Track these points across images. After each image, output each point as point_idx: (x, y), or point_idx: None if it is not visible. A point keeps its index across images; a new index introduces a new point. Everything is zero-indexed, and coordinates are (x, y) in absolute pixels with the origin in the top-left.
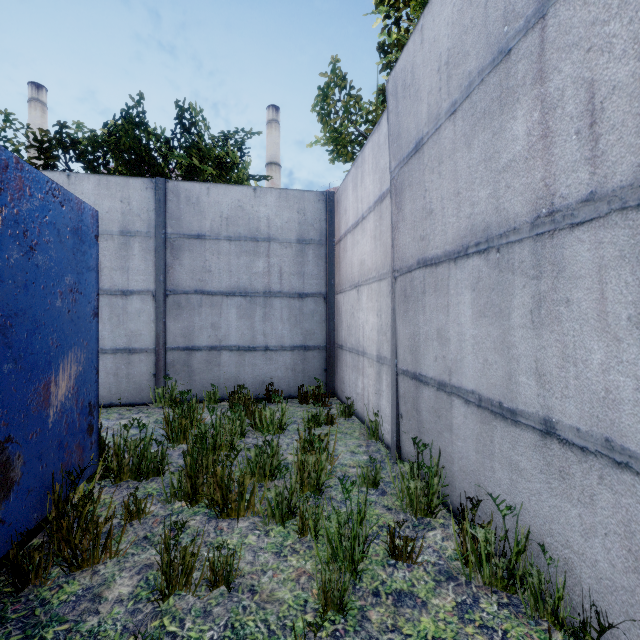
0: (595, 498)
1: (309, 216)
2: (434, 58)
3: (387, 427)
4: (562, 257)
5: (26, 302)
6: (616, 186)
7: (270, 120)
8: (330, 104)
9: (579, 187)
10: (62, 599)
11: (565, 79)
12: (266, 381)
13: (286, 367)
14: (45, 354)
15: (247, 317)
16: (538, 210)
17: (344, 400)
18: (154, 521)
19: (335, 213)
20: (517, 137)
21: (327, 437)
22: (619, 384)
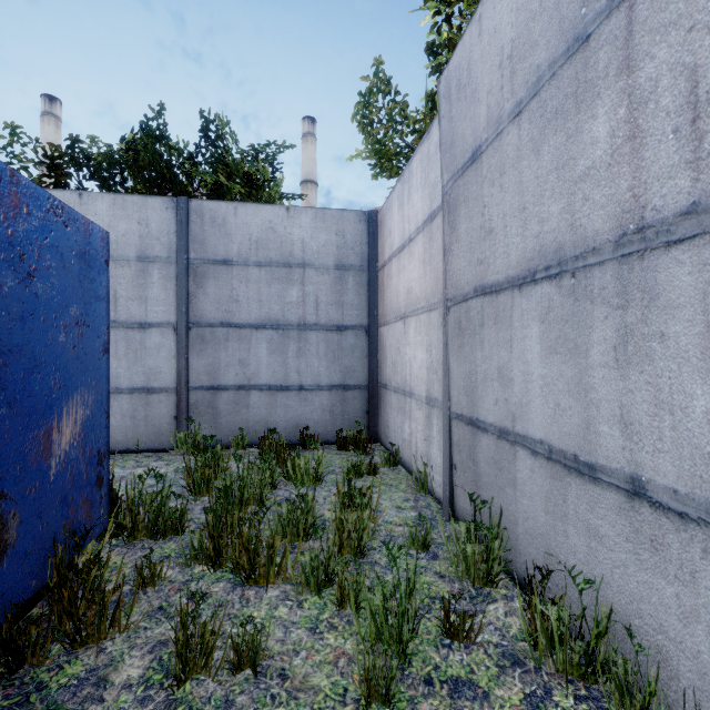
0: (697, 575)
1: (349, 239)
2: (495, 52)
3: (438, 479)
4: (655, 282)
5: (23, 337)
6: None
7: (305, 133)
8: (372, 112)
9: (677, 197)
10: (62, 683)
11: (659, 66)
12: (300, 425)
13: (323, 409)
14: (46, 396)
15: (279, 352)
16: (624, 226)
17: (388, 446)
18: (171, 588)
19: (378, 235)
20: (597, 139)
21: (370, 491)
22: None
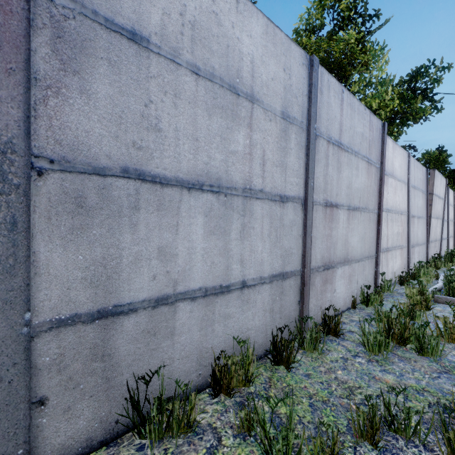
0: (257, 301)
1: None
2: None
3: None
4: (253, 209)
5: None
6: (267, 191)
7: None
8: None
9: (259, 185)
10: None
11: (258, 139)
12: None
13: None
14: None
15: None
16: (246, 185)
17: None
18: None
19: None
20: (240, 143)
21: None
22: (264, 256)
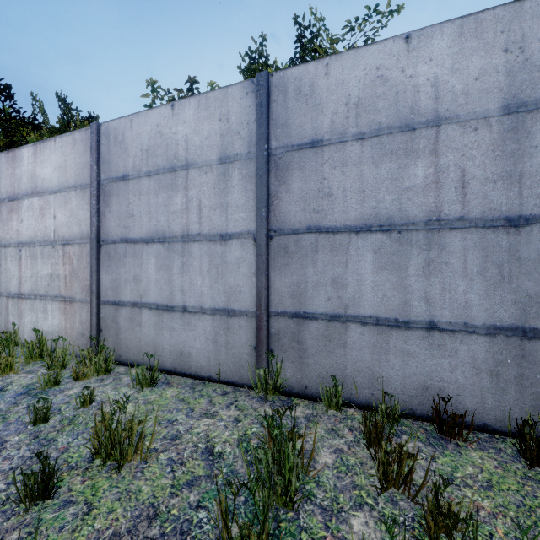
0: None
1: (535, 50)
2: None
3: None
4: None
5: None
6: None
7: None
8: None
9: None
10: None
11: None
12: (430, 387)
13: (475, 366)
14: None
15: (392, 268)
16: None
17: None
18: None
19: None
20: None
21: None
22: None
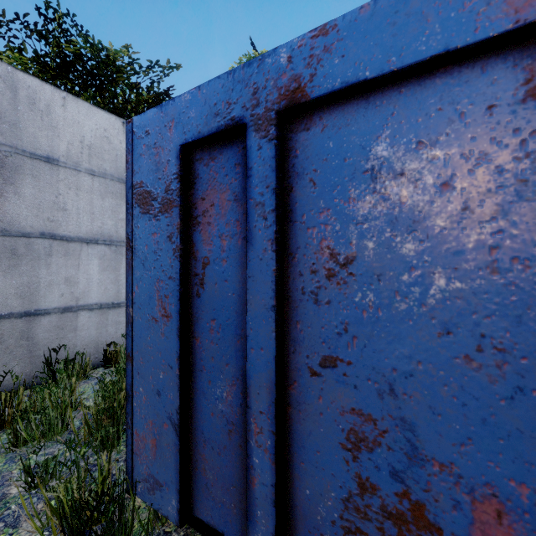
0: None
1: None
2: (78, 132)
3: None
4: None
5: None
6: None
7: None
8: None
9: None
10: None
11: None
12: None
13: None
14: None
15: None
16: None
17: None
18: None
19: None
20: None
21: None
22: None
